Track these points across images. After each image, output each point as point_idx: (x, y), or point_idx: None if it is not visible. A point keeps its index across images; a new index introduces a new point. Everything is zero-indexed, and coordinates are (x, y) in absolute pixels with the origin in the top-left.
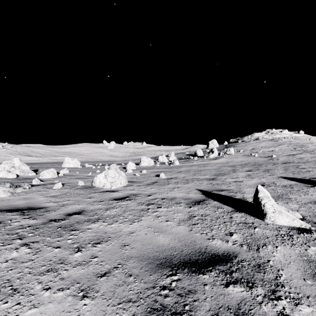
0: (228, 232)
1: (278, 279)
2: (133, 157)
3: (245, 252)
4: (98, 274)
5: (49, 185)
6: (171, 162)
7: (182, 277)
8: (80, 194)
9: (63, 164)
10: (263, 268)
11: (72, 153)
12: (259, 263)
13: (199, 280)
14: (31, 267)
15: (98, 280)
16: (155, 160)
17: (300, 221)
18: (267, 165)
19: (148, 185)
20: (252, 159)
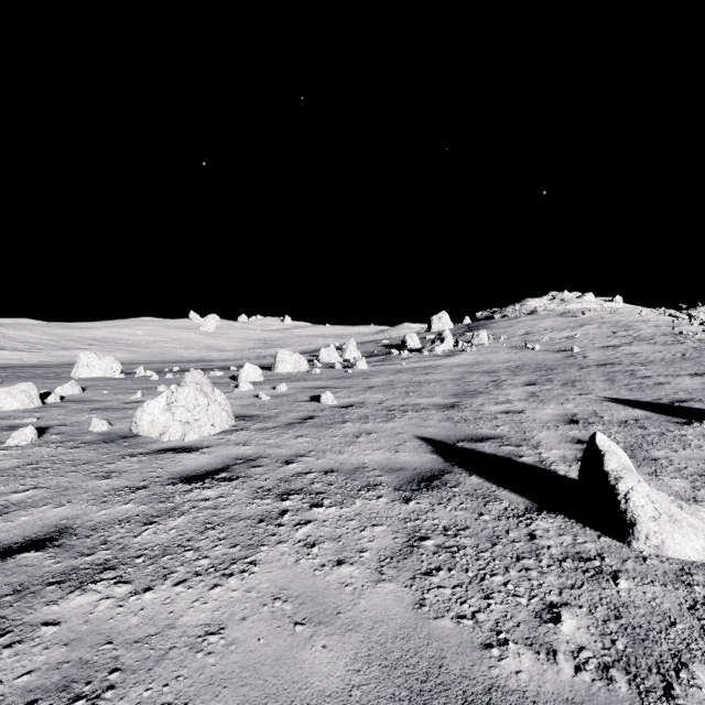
0: (544, 606)
1: None
2: (261, 352)
3: None
4: None
5: (0, 433)
6: (349, 362)
7: None
8: (81, 464)
9: (76, 368)
10: None
11: (110, 341)
12: None
13: None
14: None
15: None
16: (312, 357)
17: None
18: (566, 369)
19: (289, 428)
20: (530, 357)
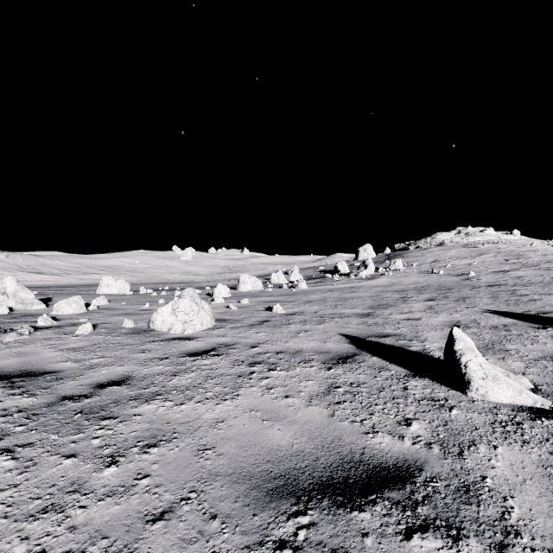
0: (403, 419)
1: (506, 519)
2: (226, 276)
3: (437, 460)
4: (148, 516)
5: (69, 327)
6: (293, 284)
7: (318, 519)
8: (125, 345)
9: (100, 287)
10: (475, 495)
11: (117, 268)
12: (466, 483)
13: (352, 525)
14: (10, 502)
15: (146, 529)
16: (265, 280)
17: (533, 394)
18: (461, 289)
19: (252, 327)
20: (435, 279)
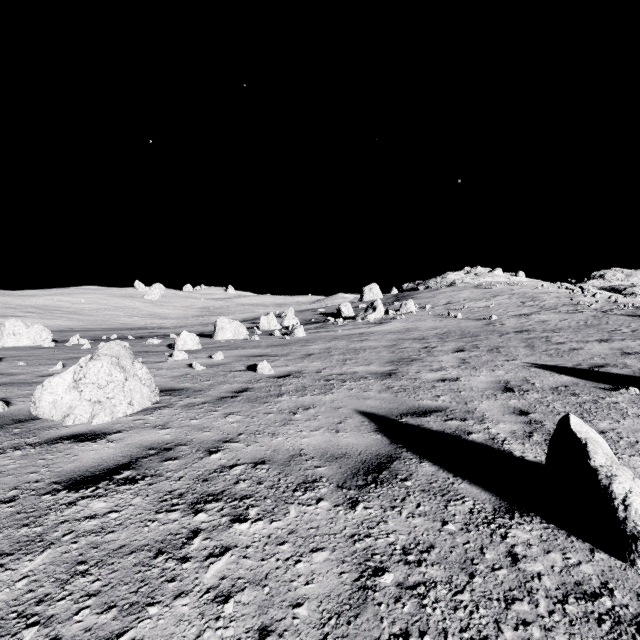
0: None
1: None
2: (204, 319)
3: None
4: None
5: None
6: (288, 329)
7: None
8: None
9: (0, 337)
10: None
11: (51, 309)
12: None
13: None
14: None
15: None
16: (253, 325)
17: None
18: (488, 336)
19: (219, 404)
20: (454, 324)
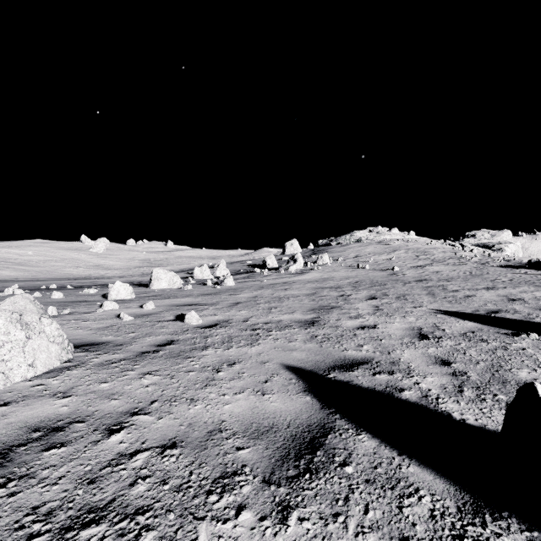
0: None
1: None
2: (145, 270)
3: None
4: None
5: None
6: (219, 279)
7: None
8: None
9: None
10: None
11: None
12: None
13: None
14: None
15: None
16: (189, 275)
17: None
18: (394, 284)
19: (138, 361)
20: (364, 274)
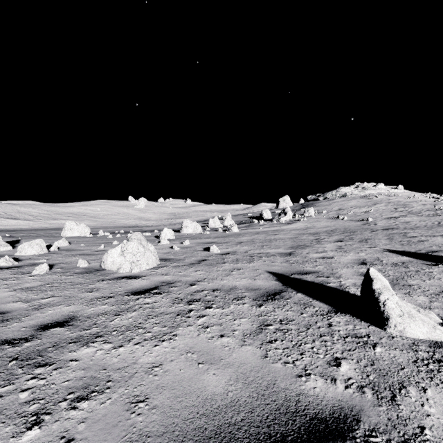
0: (332, 358)
1: None
2: (172, 221)
3: (372, 407)
4: None
5: (28, 267)
6: (227, 227)
7: None
8: (76, 284)
9: (63, 231)
10: None
11: (81, 214)
12: (406, 437)
13: None
14: None
15: None
16: (204, 224)
17: None
18: (363, 232)
19: (191, 266)
20: (341, 224)
